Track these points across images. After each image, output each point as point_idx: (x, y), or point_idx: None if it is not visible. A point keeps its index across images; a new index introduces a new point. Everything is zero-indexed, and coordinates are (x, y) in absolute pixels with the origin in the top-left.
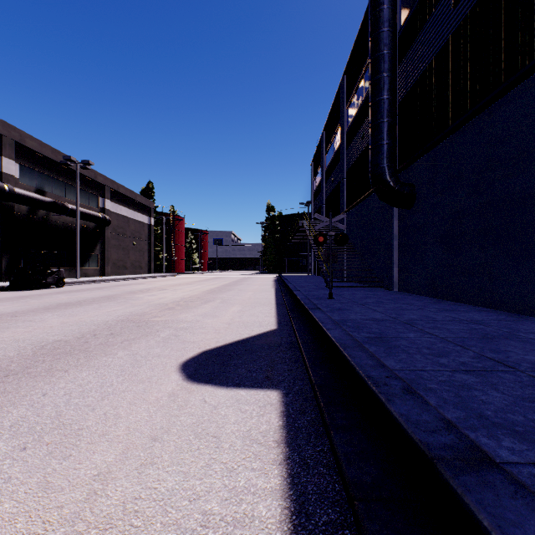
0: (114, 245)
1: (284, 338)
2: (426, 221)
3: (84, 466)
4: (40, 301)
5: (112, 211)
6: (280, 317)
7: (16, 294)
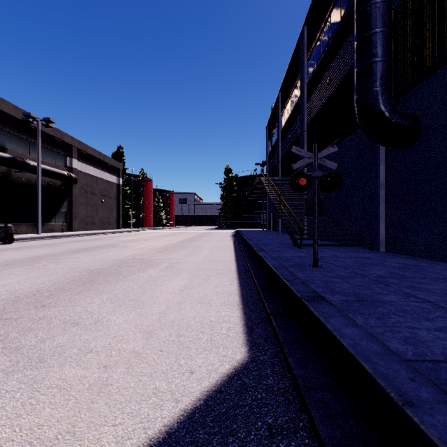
0: (82, 202)
1: (281, 446)
2: (443, 158)
3: None
4: None
5: (80, 170)
6: (248, 306)
7: None
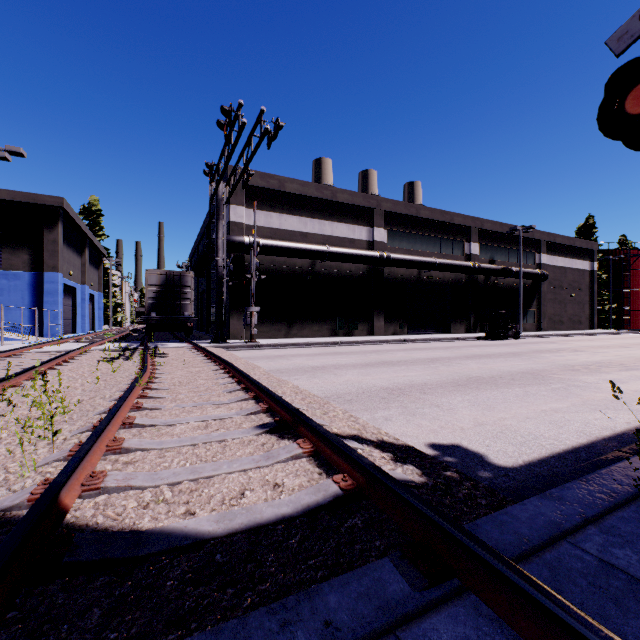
0: (549, 299)
1: None
2: None
3: (636, 386)
4: (523, 347)
5: (547, 264)
6: None
7: (496, 342)
